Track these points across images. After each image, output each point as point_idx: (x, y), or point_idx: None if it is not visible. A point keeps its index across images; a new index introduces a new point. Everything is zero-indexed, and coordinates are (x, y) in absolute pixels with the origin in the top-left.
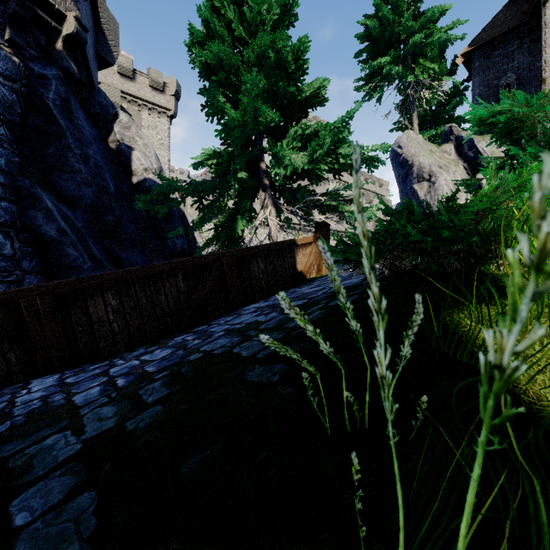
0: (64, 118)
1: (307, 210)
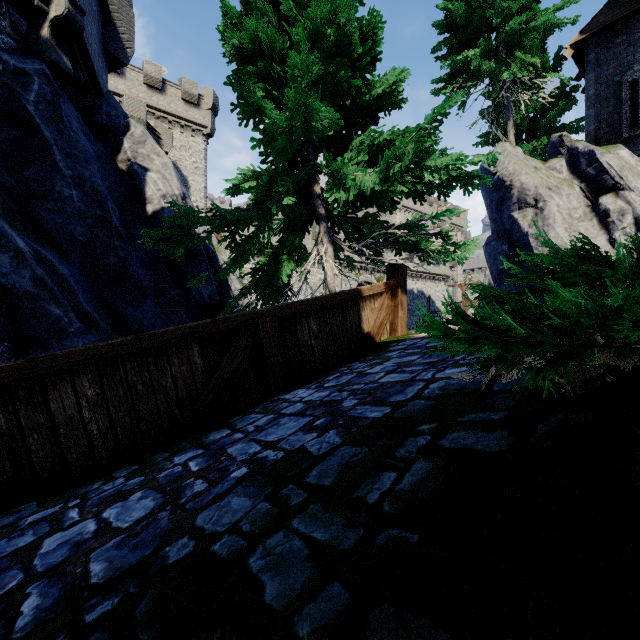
0: (49, 127)
1: (376, 248)
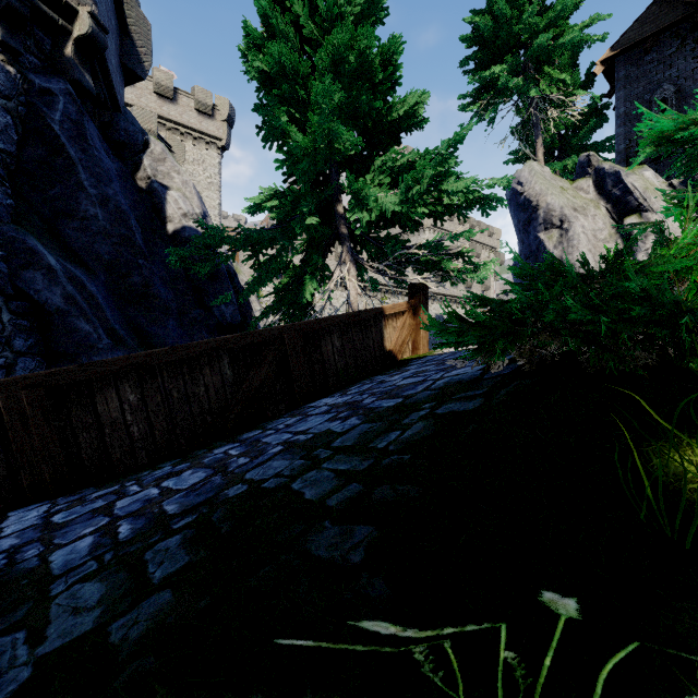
0: (74, 146)
1: (398, 267)
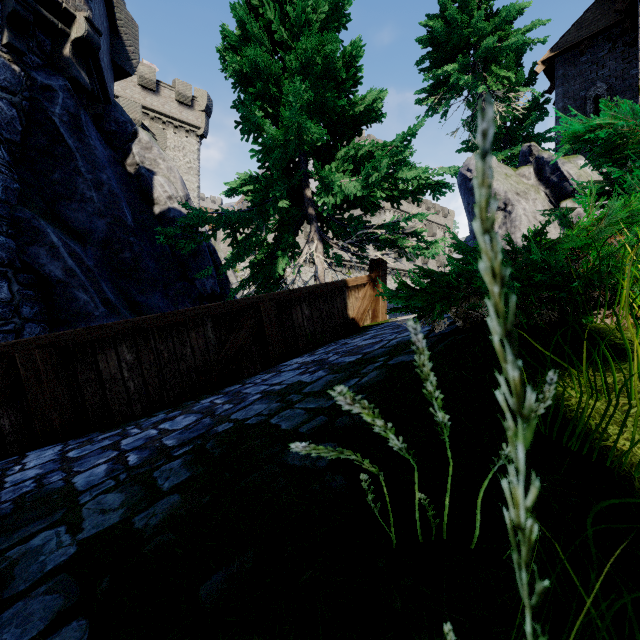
0: (72, 137)
1: (360, 245)
